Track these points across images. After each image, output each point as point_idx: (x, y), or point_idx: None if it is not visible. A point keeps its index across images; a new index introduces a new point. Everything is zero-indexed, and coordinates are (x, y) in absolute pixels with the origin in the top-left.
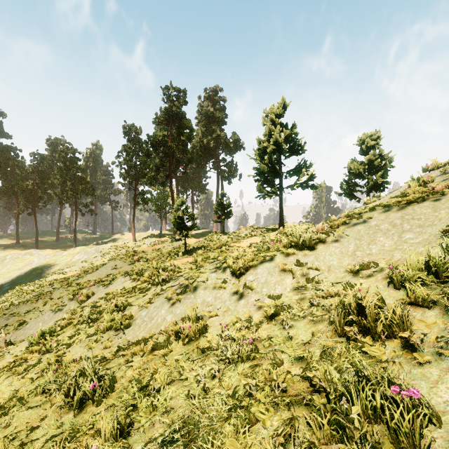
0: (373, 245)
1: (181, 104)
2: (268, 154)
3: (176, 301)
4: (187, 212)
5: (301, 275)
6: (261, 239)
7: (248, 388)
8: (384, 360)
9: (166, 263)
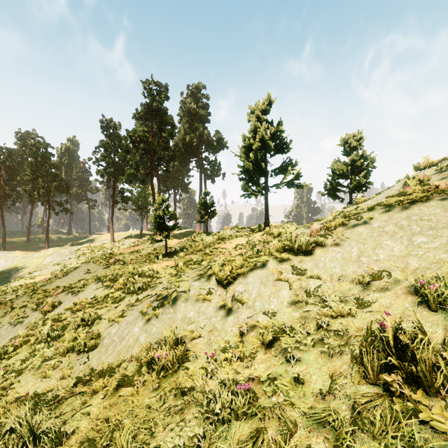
0: (380, 249)
1: (162, 100)
2: (253, 151)
3: (152, 316)
4: (168, 212)
5: (299, 285)
6: (247, 240)
7: None
8: None
9: (144, 267)
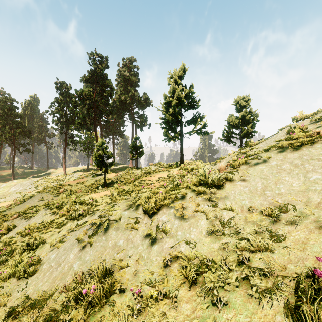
0: (280, 184)
1: (103, 68)
2: (172, 107)
3: (86, 243)
4: (106, 152)
5: (215, 216)
6: (167, 174)
7: None
8: None
9: (86, 196)
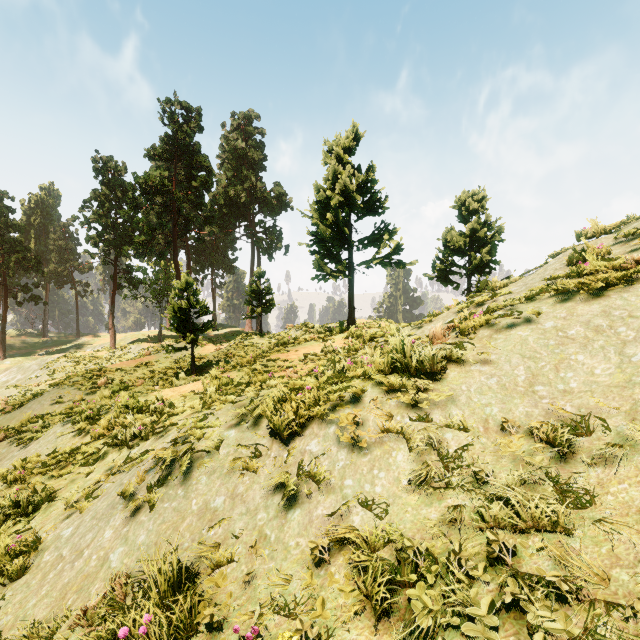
0: (567, 370)
1: (193, 131)
2: (332, 210)
3: (142, 503)
4: (196, 302)
5: (427, 442)
6: (322, 347)
7: None
8: None
9: (150, 394)
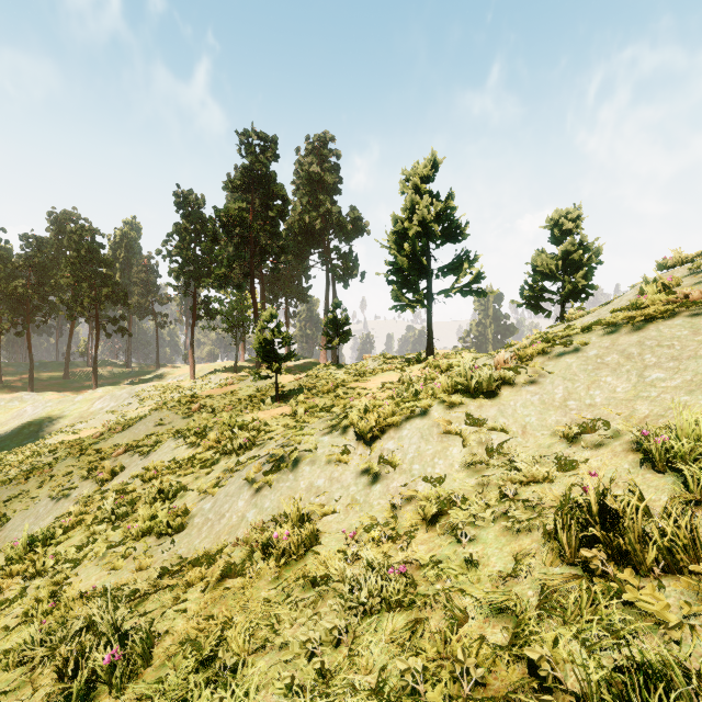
0: (596, 389)
1: (269, 160)
2: (409, 240)
3: (263, 485)
4: (280, 333)
5: (477, 441)
6: (399, 376)
7: (409, 679)
8: (673, 623)
9: (245, 416)
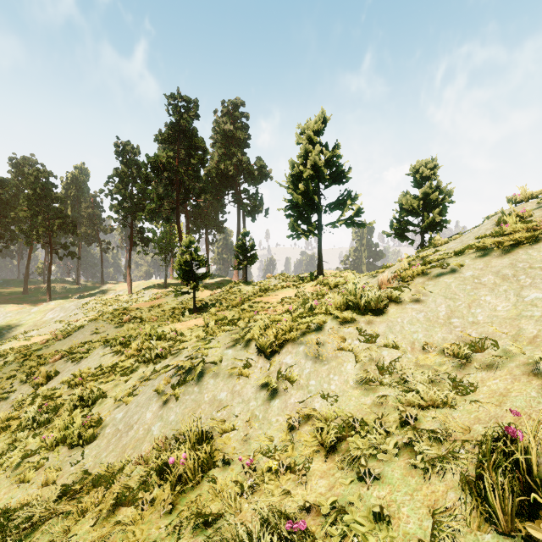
0: (477, 308)
1: (191, 118)
2: (304, 181)
3: (170, 396)
4: (197, 256)
5: (369, 357)
6: (296, 292)
7: None
8: None
9: (165, 327)
